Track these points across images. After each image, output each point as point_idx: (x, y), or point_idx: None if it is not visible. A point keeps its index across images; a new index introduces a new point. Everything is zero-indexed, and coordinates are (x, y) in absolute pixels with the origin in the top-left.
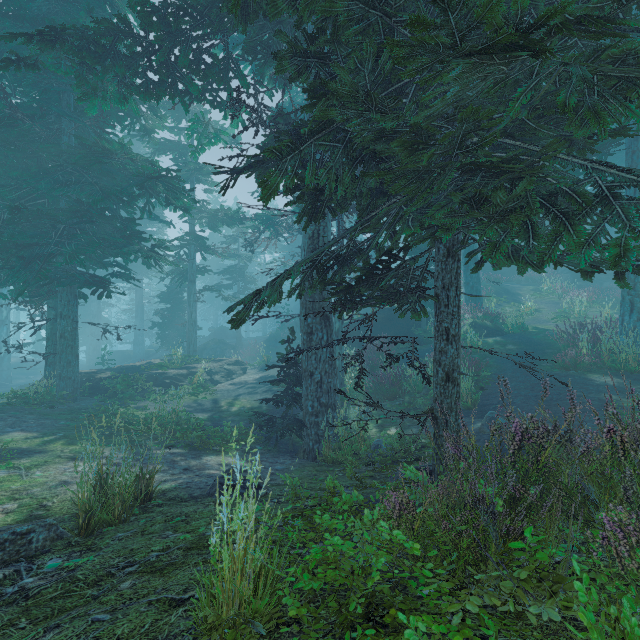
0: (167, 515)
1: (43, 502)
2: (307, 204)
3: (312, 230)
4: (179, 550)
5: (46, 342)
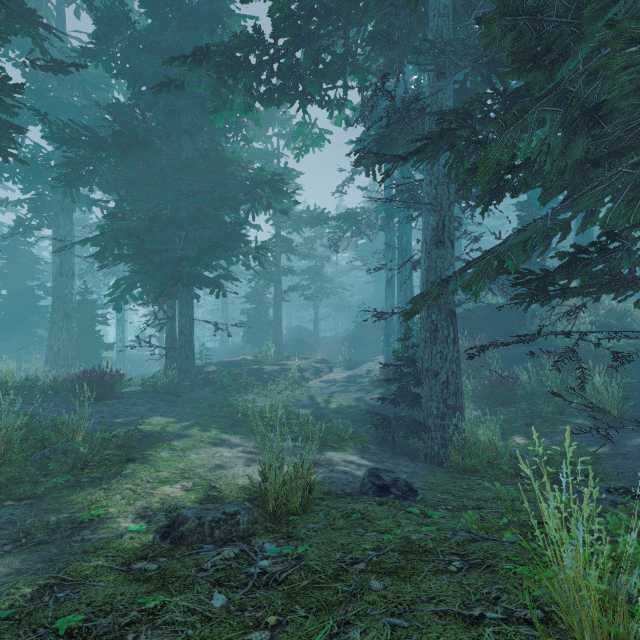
0: (339, 510)
1: (211, 484)
2: (490, 185)
3: (436, 221)
4: (394, 552)
5: (166, 338)
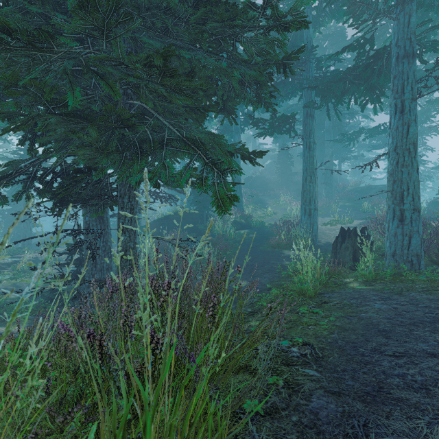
0: None
1: None
2: (27, 132)
3: None
4: None
5: None
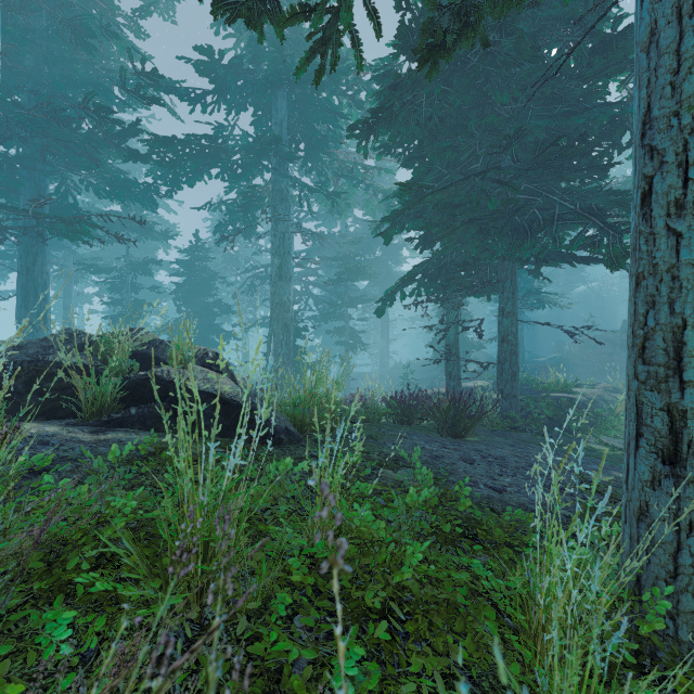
0: None
1: None
2: None
3: None
4: None
5: (450, 350)
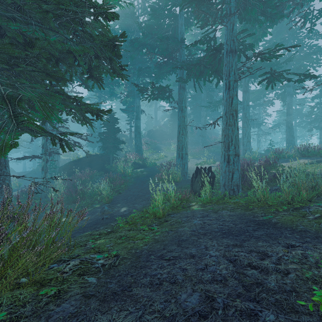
0: None
1: None
2: None
3: None
4: None
5: None
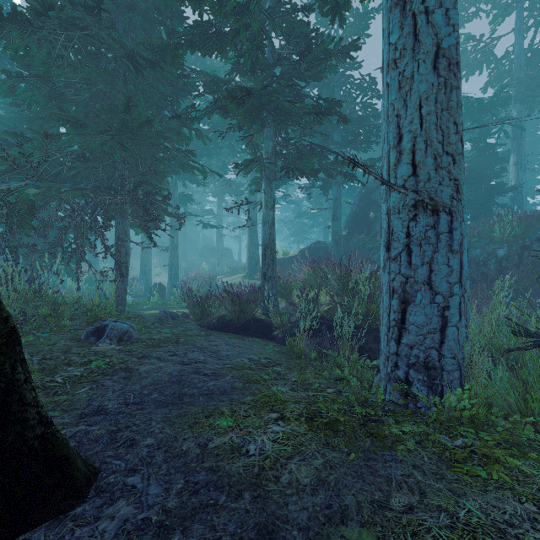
0: None
1: None
2: None
3: None
4: None
5: None
